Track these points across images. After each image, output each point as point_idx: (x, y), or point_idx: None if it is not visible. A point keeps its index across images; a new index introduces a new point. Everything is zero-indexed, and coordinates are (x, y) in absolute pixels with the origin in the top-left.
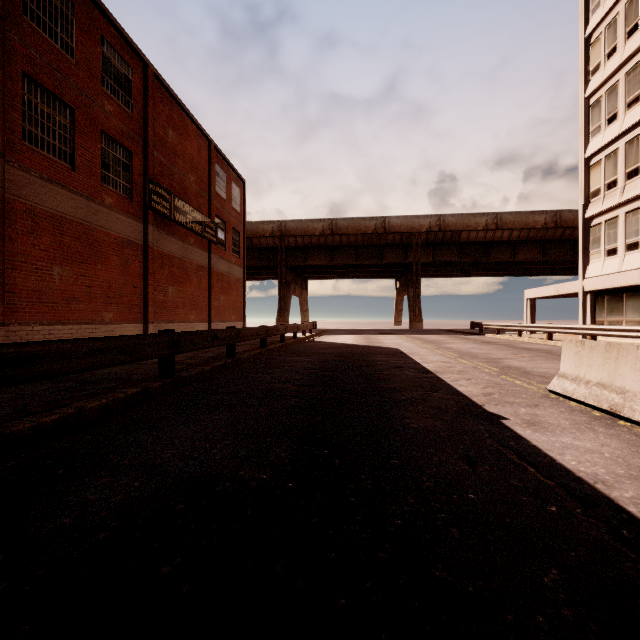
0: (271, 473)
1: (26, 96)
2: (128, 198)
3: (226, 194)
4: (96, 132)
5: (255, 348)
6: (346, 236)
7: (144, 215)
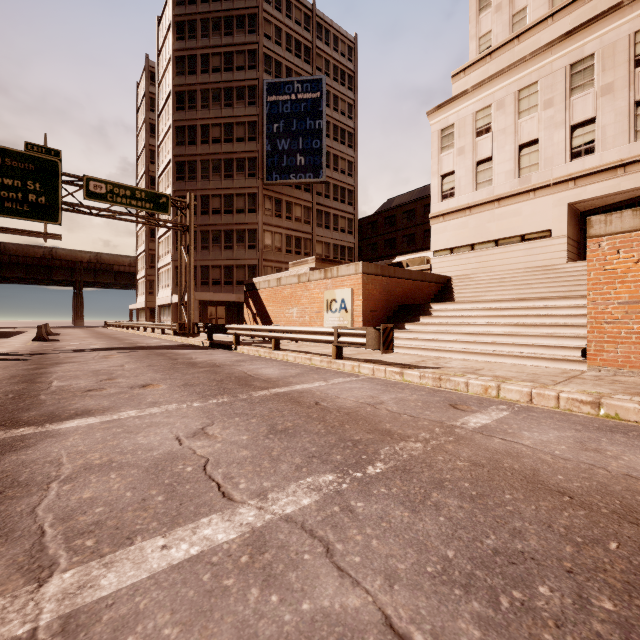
0: None
1: None
2: None
3: None
4: None
5: None
6: (16, 257)
7: None
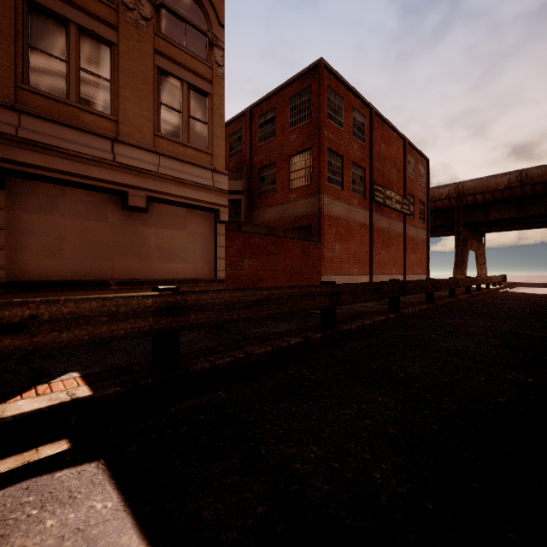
0: (545, 334)
1: (327, 159)
2: (362, 198)
3: (414, 175)
4: (350, 164)
5: (460, 293)
6: (540, 184)
7: (370, 206)
